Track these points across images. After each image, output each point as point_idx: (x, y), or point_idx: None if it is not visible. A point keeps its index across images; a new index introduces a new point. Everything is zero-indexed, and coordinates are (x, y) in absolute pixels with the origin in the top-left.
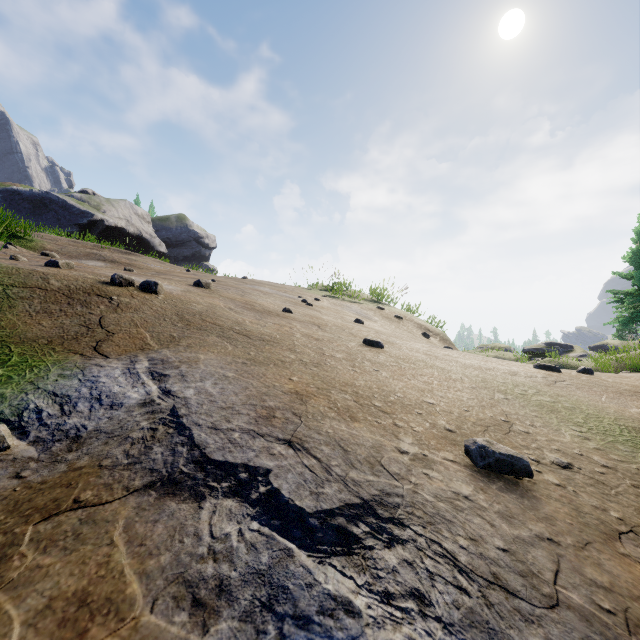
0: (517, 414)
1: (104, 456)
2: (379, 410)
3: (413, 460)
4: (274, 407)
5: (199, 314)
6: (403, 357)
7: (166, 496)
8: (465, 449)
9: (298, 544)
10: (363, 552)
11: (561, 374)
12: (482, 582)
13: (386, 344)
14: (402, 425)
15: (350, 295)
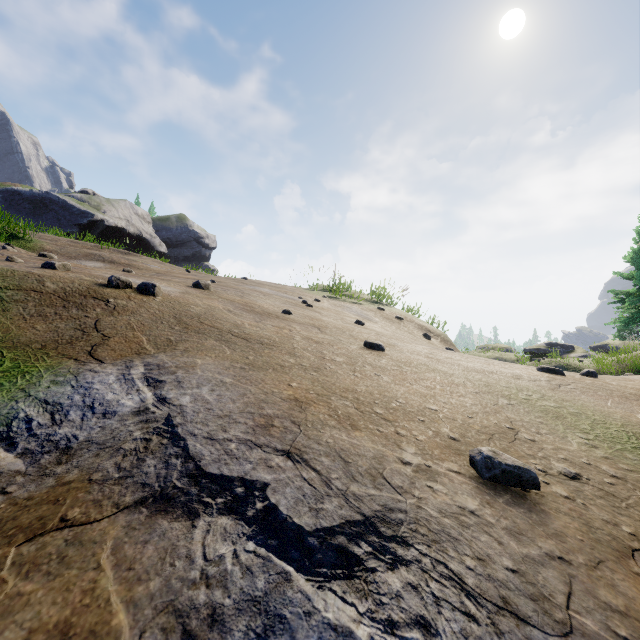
0: (522, 421)
1: (94, 469)
2: (381, 417)
3: (416, 472)
4: (272, 415)
5: (197, 317)
6: (404, 360)
7: (158, 514)
8: (470, 459)
9: (296, 566)
10: (365, 575)
11: (565, 377)
12: (491, 607)
13: (387, 347)
14: (404, 433)
15: (350, 296)
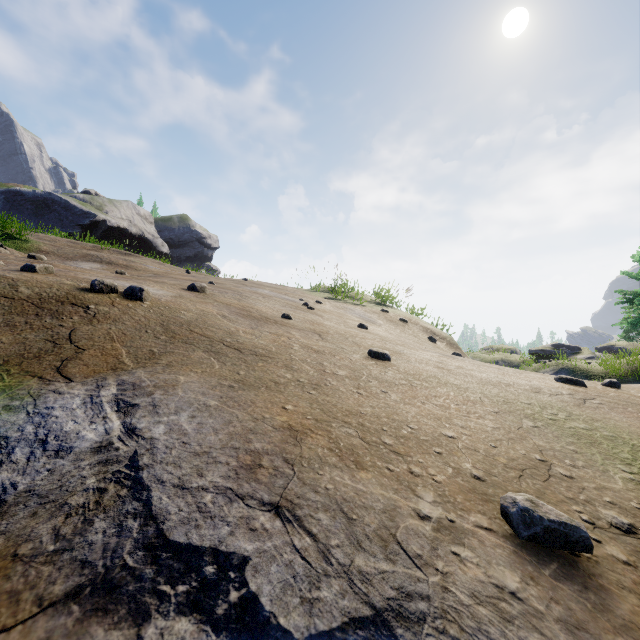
0: (553, 449)
1: (25, 537)
2: (390, 450)
3: (437, 530)
4: (261, 451)
5: (187, 324)
6: (413, 372)
7: (93, 615)
8: (502, 510)
9: None
10: None
11: (587, 389)
12: None
13: (393, 355)
14: (419, 472)
15: (353, 297)
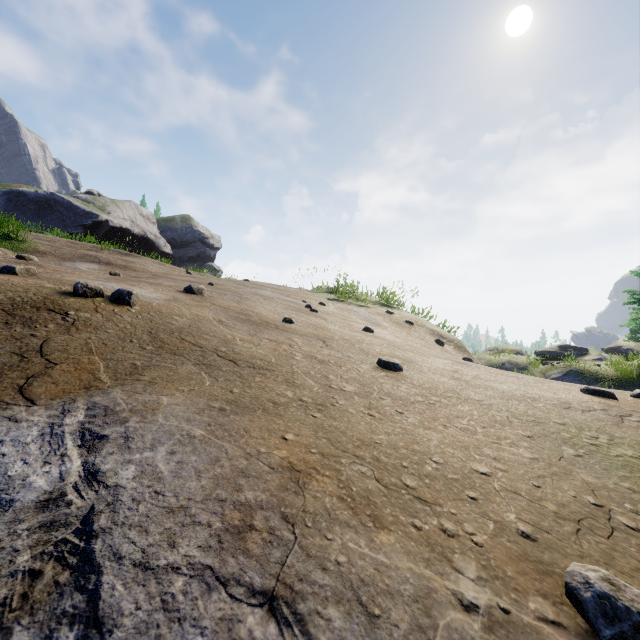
0: (606, 488)
1: None
2: (414, 496)
3: (489, 629)
4: (253, 503)
5: (179, 331)
6: (428, 385)
7: None
8: (569, 591)
9: None
10: None
11: (619, 402)
12: None
13: (404, 364)
14: (454, 530)
15: (357, 298)
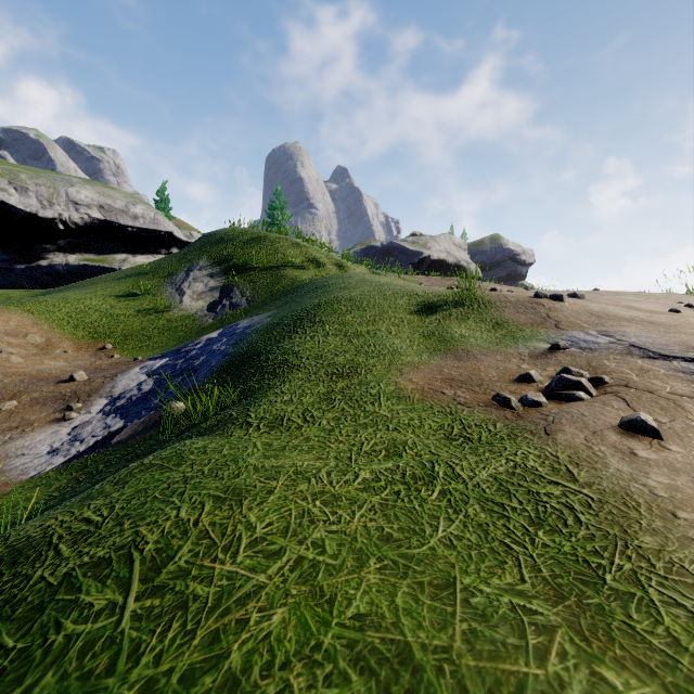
0: None
1: (611, 353)
2: None
3: None
4: None
5: (600, 312)
6: None
7: (652, 359)
8: None
9: None
10: None
11: None
12: None
13: None
14: None
15: None
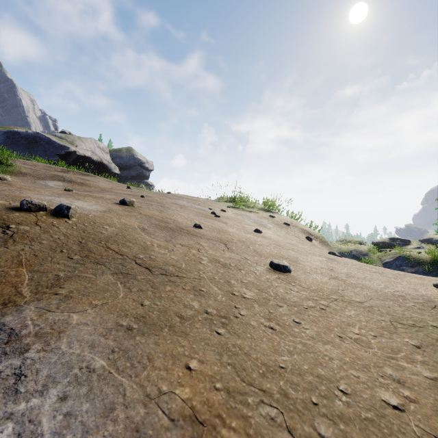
0: None
1: None
2: None
3: None
4: None
5: (106, 240)
6: (315, 287)
7: None
8: None
9: None
10: None
11: None
12: None
13: (290, 264)
14: None
15: (248, 205)
